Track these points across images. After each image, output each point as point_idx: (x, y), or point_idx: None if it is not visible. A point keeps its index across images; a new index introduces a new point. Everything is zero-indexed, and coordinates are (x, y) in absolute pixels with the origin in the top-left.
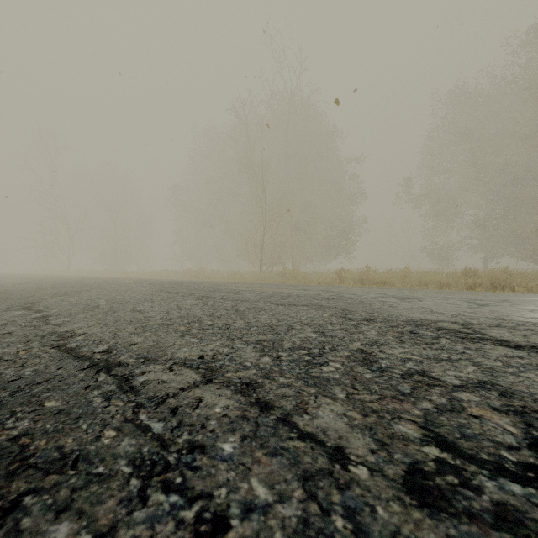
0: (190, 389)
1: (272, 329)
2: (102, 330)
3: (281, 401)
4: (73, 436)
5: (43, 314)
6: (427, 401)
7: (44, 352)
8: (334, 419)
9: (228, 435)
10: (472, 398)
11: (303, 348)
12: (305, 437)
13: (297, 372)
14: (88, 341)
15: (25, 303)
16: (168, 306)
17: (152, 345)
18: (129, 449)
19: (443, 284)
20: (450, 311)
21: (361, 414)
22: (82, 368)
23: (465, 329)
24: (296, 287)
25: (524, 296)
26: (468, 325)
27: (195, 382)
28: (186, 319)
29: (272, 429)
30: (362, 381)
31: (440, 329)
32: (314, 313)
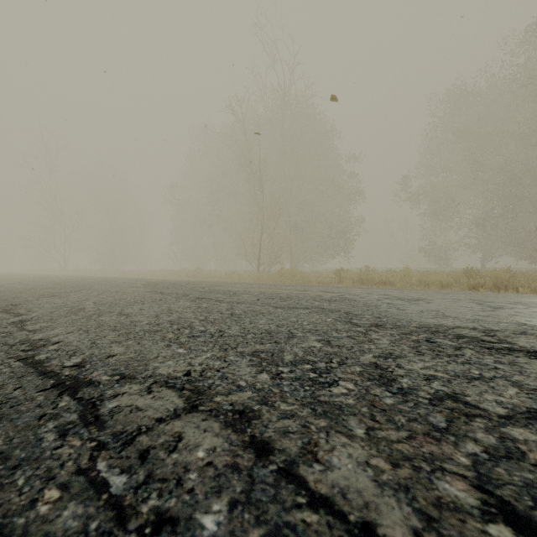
0: (169, 420)
1: (271, 336)
2: (80, 338)
3: (283, 440)
4: (0, 499)
5: (21, 318)
6: (471, 441)
7: (6, 366)
8: (355, 471)
9: (211, 500)
10: (529, 437)
11: (306, 361)
12: (318, 504)
13: (301, 396)
14: (61, 352)
15: (7, 305)
16: (159, 309)
17: (133, 356)
18: (70, 524)
19: (444, 284)
20: (464, 315)
21: (389, 463)
22: (44, 388)
23: (488, 338)
24: (295, 288)
25: (534, 297)
26: (490, 332)
27: (176, 410)
28: (175, 325)
29: (272, 489)
30: (383, 408)
31: (460, 338)
32: (317, 318)
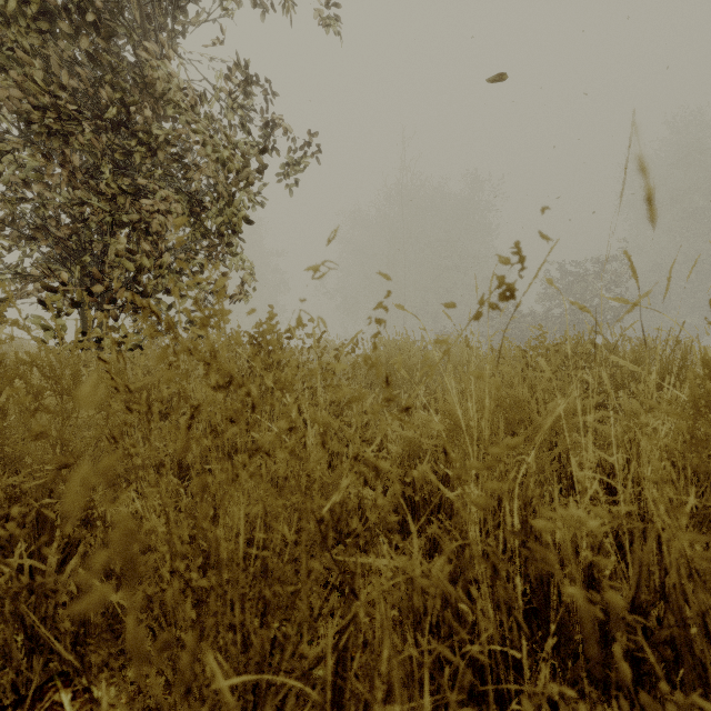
0: None
1: None
2: None
3: None
4: None
5: None
6: None
7: None
8: None
9: None
10: None
11: None
12: None
13: None
14: None
15: None
16: None
17: None
18: None
19: None
20: None
21: None
22: None
23: None
24: None
25: None
26: None
27: None
28: None
29: None
30: None
31: None
32: None
